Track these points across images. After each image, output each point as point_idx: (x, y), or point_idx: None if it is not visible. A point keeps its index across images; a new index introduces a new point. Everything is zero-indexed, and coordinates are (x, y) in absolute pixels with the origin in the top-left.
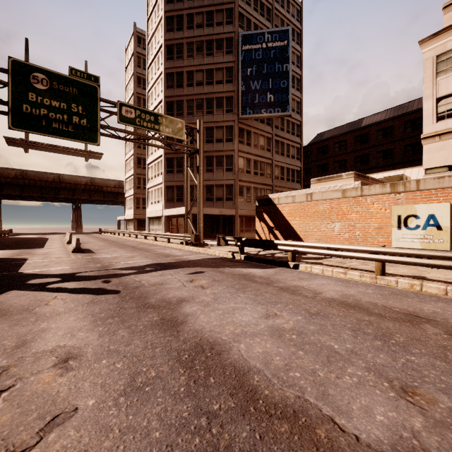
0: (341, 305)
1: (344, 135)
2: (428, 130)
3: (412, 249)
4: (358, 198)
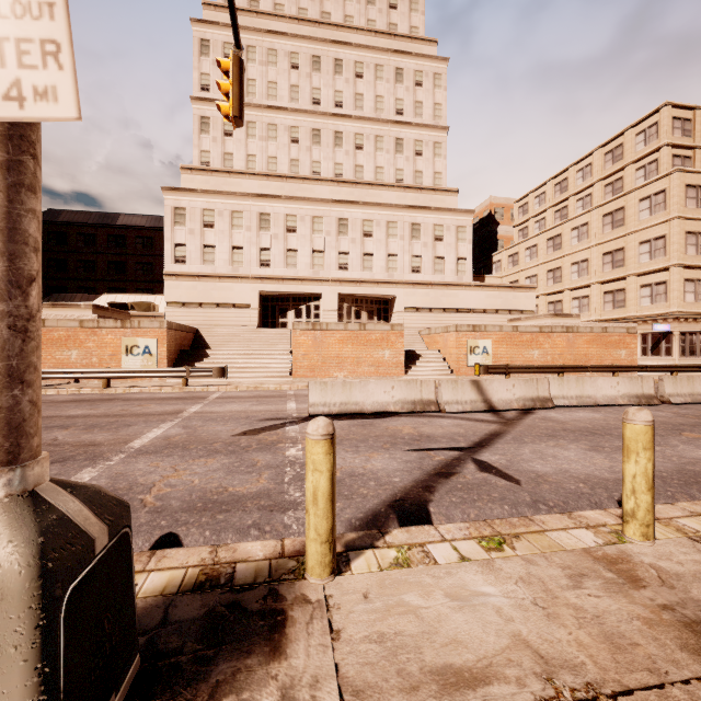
0: (72, 401)
1: (93, 227)
2: (169, 268)
3: (125, 368)
4: (95, 329)
